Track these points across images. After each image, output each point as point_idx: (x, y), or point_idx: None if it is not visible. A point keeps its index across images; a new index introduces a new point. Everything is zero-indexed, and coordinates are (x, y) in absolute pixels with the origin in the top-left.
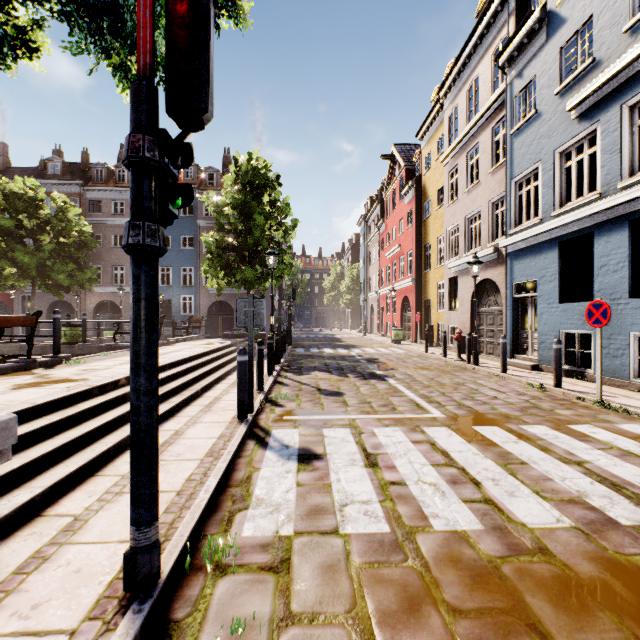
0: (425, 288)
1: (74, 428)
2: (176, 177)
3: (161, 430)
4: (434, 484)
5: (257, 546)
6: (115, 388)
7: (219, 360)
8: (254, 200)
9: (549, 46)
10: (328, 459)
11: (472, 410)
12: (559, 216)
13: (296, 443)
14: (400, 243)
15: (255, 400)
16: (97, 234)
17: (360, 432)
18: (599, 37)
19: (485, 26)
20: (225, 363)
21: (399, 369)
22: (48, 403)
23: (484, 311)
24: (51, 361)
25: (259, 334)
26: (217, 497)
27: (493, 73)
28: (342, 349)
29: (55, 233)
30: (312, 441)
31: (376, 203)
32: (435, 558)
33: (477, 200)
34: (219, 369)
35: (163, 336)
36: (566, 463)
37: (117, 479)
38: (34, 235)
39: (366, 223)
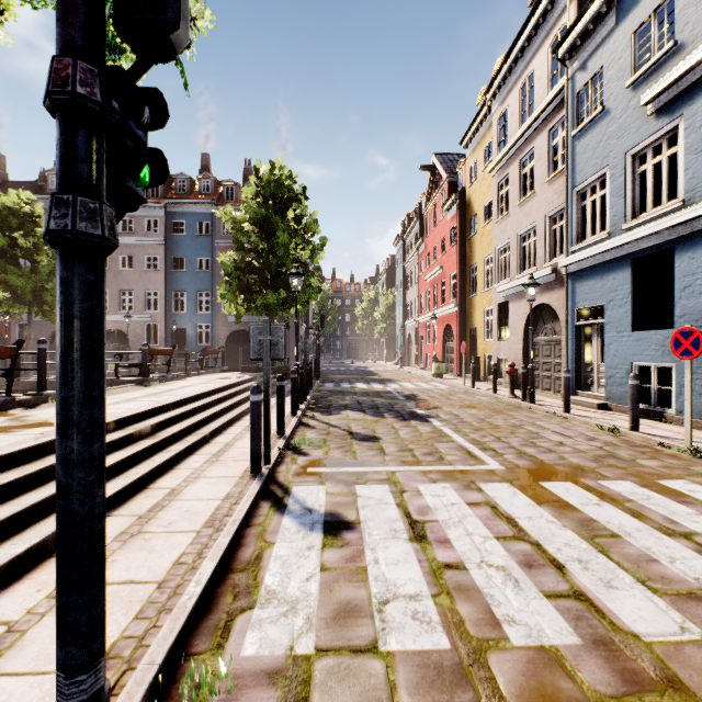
0: (470, 315)
1: (36, 489)
2: (142, 142)
3: (153, 488)
4: (503, 568)
5: (261, 674)
6: None
7: (235, 397)
8: (277, 215)
9: (619, 31)
10: (362, 529)
11: (536, 460)
12: (632, 229)
13: (322, 505)
14: (442, 265)
15: (274, 447)
16: None
17: (402, 490)
18: (682, 16)
19: (541, 14)
20: (242, 401)
21: (443, 408)
22: (4, 457)
23: (539, 341)
24: (34, 399)
25: (283, 367)
26: (213, 588)
27: (550, 68)
28: (377, 384)
29: (54, 253)
30: (342, 503)
31: (414, 220)
32: (520, 698)
33: (531, 214)
34: (234, 408)
35: (175, 369)
36: (670, 535)
37: None
38: (30, 255)
39: (403, 243)
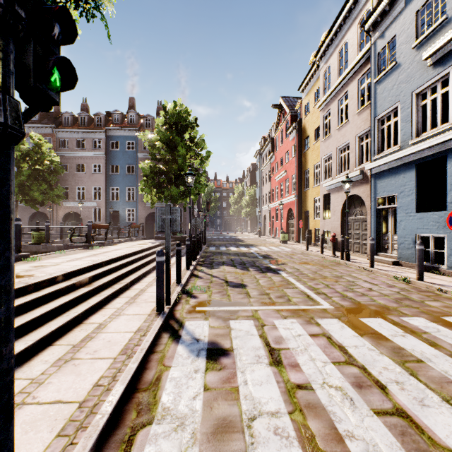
0: (305, 202)
1: None
2: (55, 54)
3: (87, 323)
4: (340, 388)
5: None
6: (52, 284)
7: (149, 257)
8: (178, 136)
9: (407, 10)
10: (235, 355)
11: (355, 301)
12: (416, 144)
13: (206, 336)
14: (286, 169)
15: (173, 292)
16: (65, 163)
17: (262, 324)
18: None
19: (353, 2)
20: (153, 259)
21: (288, 264)
22: None
23: (352, 219)
24: None
25: (182, 236)
26: (122, 406)
27: (359, 37)
28: (243, 247)
29: (32, 162)
30: (220, 334)
31: (268, 141)
32: None
33: (346, 135)
34: (148, 264)
35: (111, 238)
36: None
37: (25, 384)
38: (17, 163)
39: (260, 156)
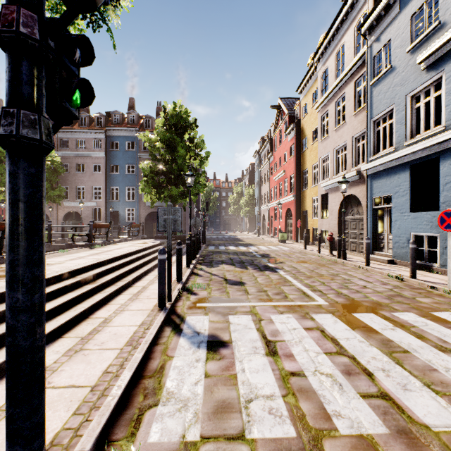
0: (303, 202)
1: None
2: (75, 75)
3: (93, 318)
4: (330, 375)
5: None
6: (58, 281)
7: (149, 256)
8: (178, 137)
9: (402, 15)
10: (233, 347)
11: (349, 298)
12: (410, 145)
13: (206, 330)
14: (284, 169)
15: (174, 289)
16: (65, 163)
17: (260, 319)
18: (444, 4)
19: (350, 5)
20: (154, 258)
21: (286, 262)
22: None
23: (348, 219)
24: None
25: (181, 236)
26: (130, 390)
27: (356, 40)
28: (242, 247)
29: None
30: (219, 328)
31: (267, 141)
32: None
33: (343, 136)
34: (149, 263)
35: (111, 237)
36: (443, 351)
37: None
38: None
39: (259, 156)
